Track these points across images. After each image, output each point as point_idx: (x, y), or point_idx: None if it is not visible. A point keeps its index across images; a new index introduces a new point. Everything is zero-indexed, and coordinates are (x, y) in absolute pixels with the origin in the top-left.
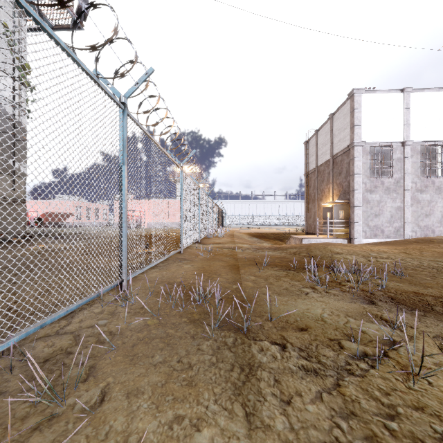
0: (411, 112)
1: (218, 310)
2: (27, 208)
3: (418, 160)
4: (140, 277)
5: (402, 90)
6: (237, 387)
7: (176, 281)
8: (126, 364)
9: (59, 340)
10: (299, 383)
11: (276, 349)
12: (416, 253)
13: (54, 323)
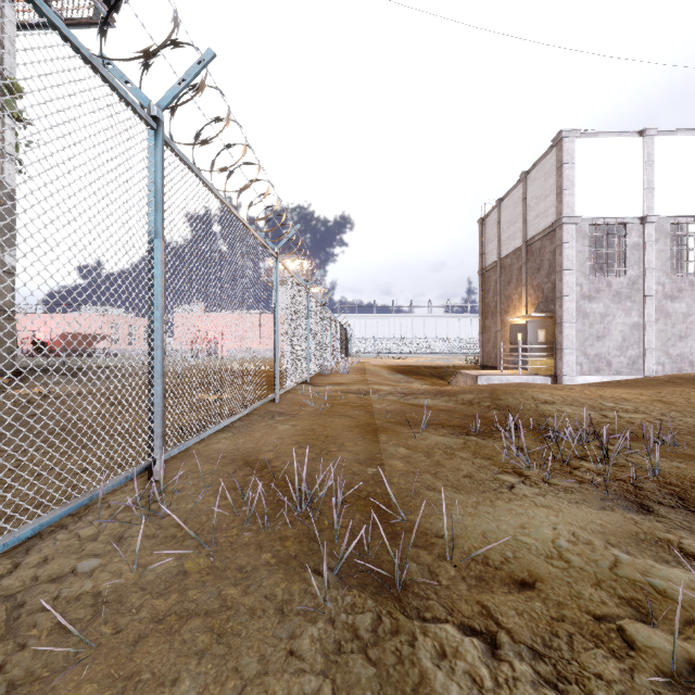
0: (656, 168)
1: (338, 530)
2: (33, 326)
3: (667, 247)
4: (195, 451)
5: (641, 132)
6: None
7: (260, 459)
8: None
9: None
10: None
11: (476, 651)
12: (681, 402)
13: None
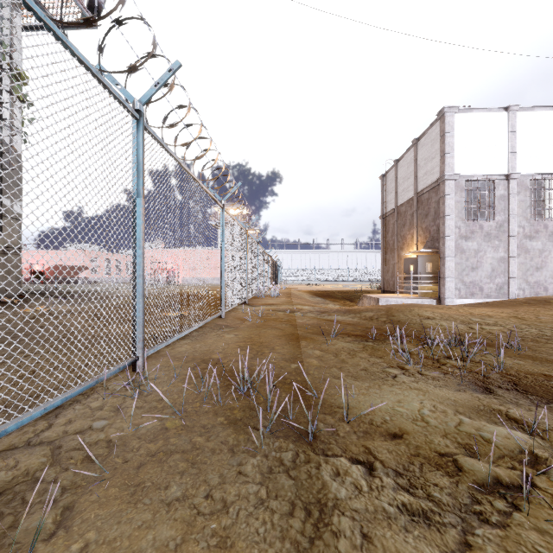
0: (518, 137)
1: (270, 403)
2: (29, 260)
3: (526, 198)
4: (164, 353)
5: (506, 108)
6: (300, 550)
7: (212, 358)
8: (122, 503)
9: (27, 457)
10: (403, 541)
11: (359, 472)
12: (531, 318)
13: (27, 426)
